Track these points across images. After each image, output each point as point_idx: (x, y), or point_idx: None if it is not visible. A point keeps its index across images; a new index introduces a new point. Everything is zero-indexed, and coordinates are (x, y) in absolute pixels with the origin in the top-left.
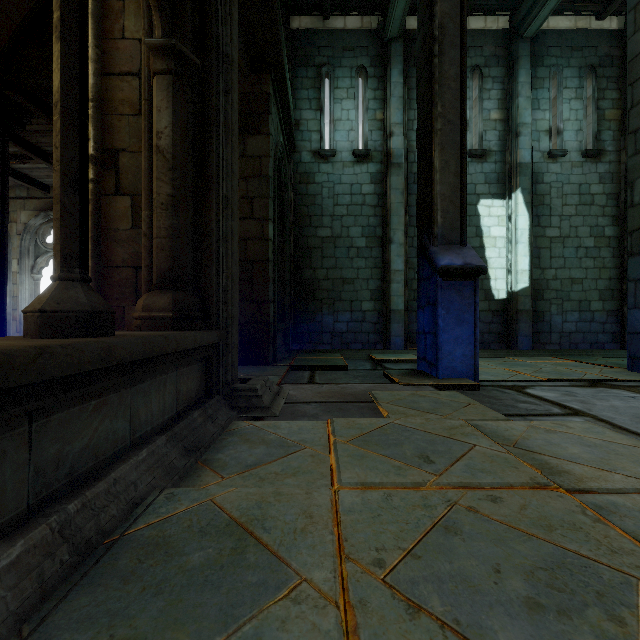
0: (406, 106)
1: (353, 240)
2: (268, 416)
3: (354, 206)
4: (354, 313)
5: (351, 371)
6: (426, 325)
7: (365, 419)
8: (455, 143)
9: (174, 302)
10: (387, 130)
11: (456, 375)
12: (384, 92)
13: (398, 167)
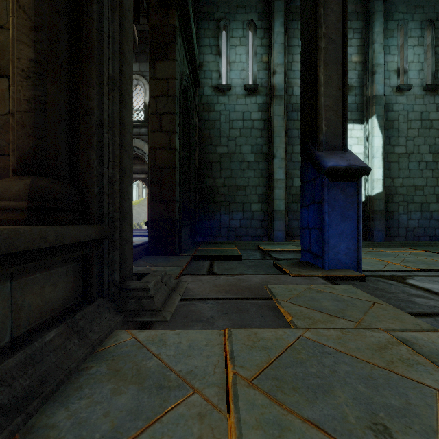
0: (286, 51)
1: (244, 156)
2: (158, 321)
3: (245, 129)
4: (245, 213)
5: (244, 260)
6: (311, 221)
7: (269, 330)
8: (337, 60)
9: (32, 189)
10: (271, 69)
11: (340, 266)
12: (269, 40)
13: (280, 98)
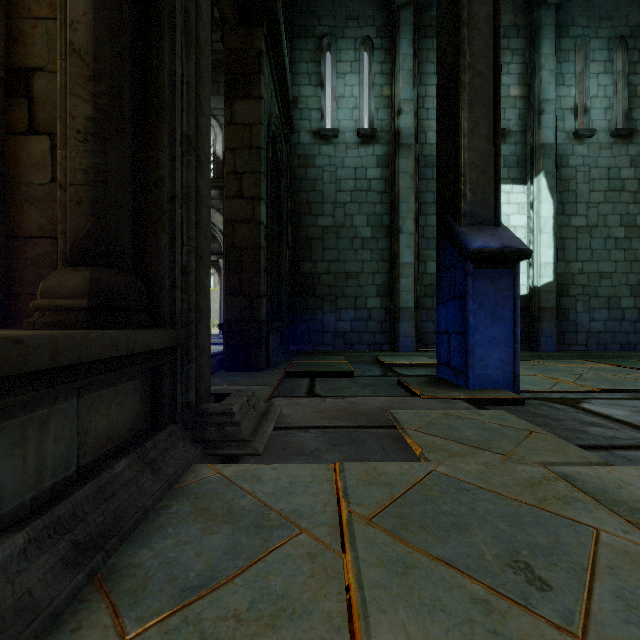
0: (416, 81)
1: (357, 230)
2: (247, 454)
3: (358, 192)
4: (358, 311)
5: (358, 378)
6: (450, 323)
7: (391, 463)
8: (487, 100)
9: (92, 284)
10: (395, 107)
11: (491, 385)
12: (392, 65)
13: (408, 148)
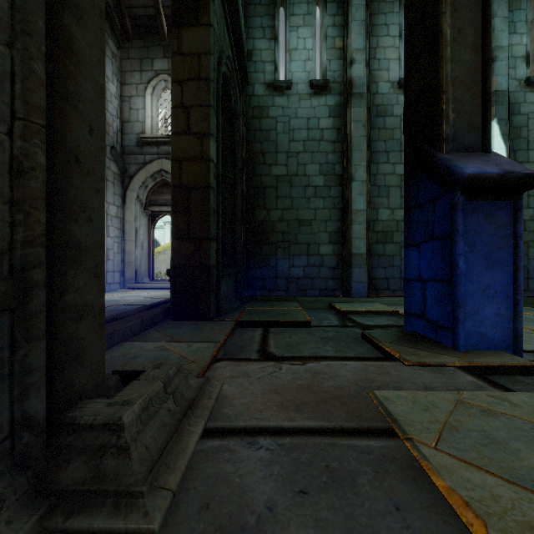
0: (368, 32)
1: (310, 178)
2: (128, 532)
3: (311, 142)
4: (311, 257)
5: (315, 329)
6: (425, 269)
7: None
8: (474, 2)
9: None
10: (347, 58)
11: (485, 345)
12: (344, 17)
13: (360, 97)
